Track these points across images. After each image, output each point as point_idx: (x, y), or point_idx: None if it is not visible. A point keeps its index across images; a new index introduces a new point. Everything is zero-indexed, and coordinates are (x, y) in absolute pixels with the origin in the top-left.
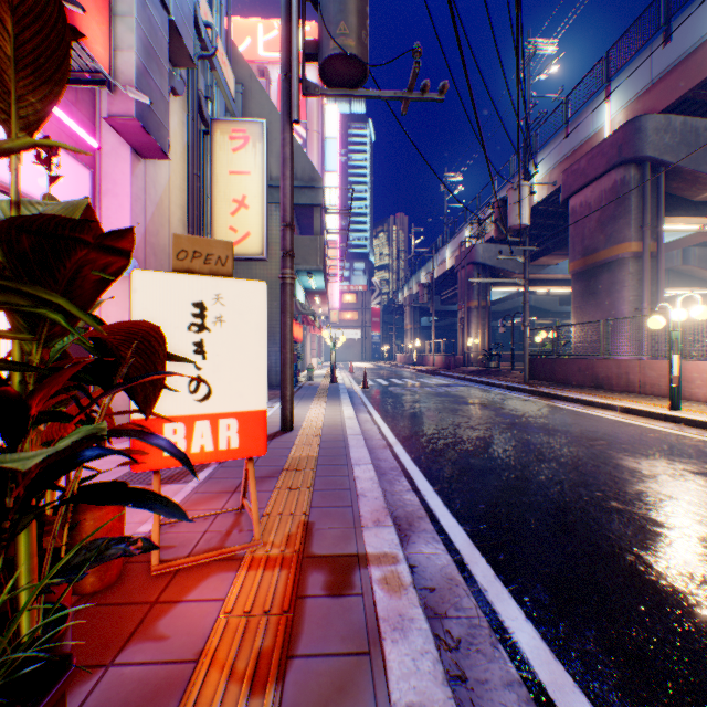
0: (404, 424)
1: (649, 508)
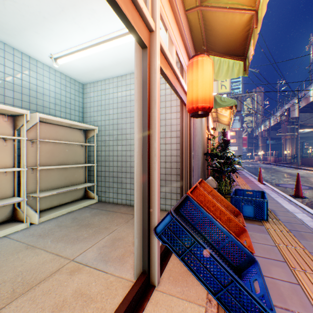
0: (249, 170)
1: (279, 175)
